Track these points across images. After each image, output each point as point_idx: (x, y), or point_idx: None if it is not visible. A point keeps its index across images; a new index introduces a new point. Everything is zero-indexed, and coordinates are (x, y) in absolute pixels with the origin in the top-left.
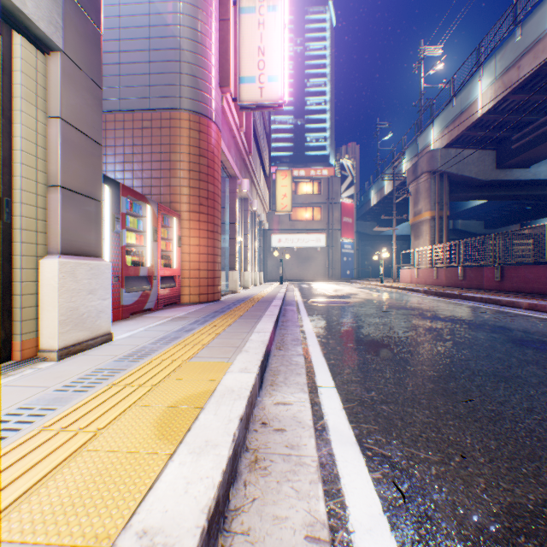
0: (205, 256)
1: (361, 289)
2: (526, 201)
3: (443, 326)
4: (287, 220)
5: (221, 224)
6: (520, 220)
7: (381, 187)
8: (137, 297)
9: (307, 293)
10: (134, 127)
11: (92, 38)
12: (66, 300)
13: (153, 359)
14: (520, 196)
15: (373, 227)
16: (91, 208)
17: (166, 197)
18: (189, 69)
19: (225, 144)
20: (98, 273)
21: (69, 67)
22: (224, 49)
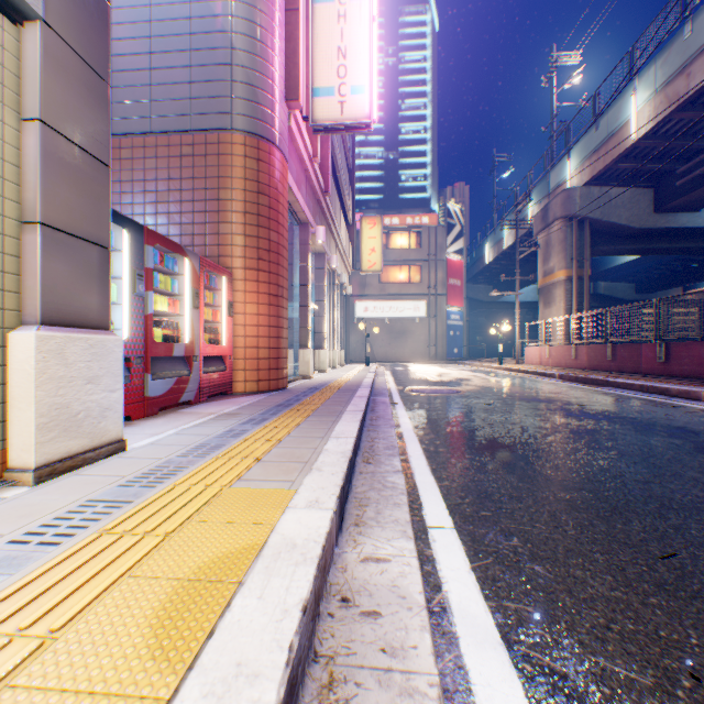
0: (266, 329)
1: (475, 373)
2: (691, 256)
3: (597, 427)
4: (376, 282)
5: (289, 286)
6: (684, 282)
7: (499, 239)
8: (169, 386)
9: (402, 378)
10: (170, 155)
11: (94, 7)
12: (48, 393)
13: (177, 483)
14: (686, 249)
15: (487, 292)
16: (92, 257)
17: (212, 249)
18: (244, 75)
19: (293, 178)
20: (103, 352)
21: (55, 45)
22: (291, 49)
